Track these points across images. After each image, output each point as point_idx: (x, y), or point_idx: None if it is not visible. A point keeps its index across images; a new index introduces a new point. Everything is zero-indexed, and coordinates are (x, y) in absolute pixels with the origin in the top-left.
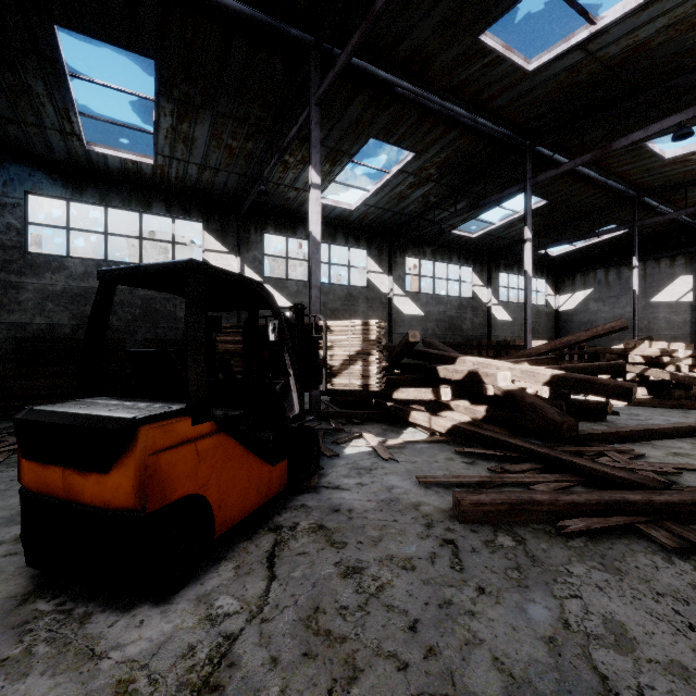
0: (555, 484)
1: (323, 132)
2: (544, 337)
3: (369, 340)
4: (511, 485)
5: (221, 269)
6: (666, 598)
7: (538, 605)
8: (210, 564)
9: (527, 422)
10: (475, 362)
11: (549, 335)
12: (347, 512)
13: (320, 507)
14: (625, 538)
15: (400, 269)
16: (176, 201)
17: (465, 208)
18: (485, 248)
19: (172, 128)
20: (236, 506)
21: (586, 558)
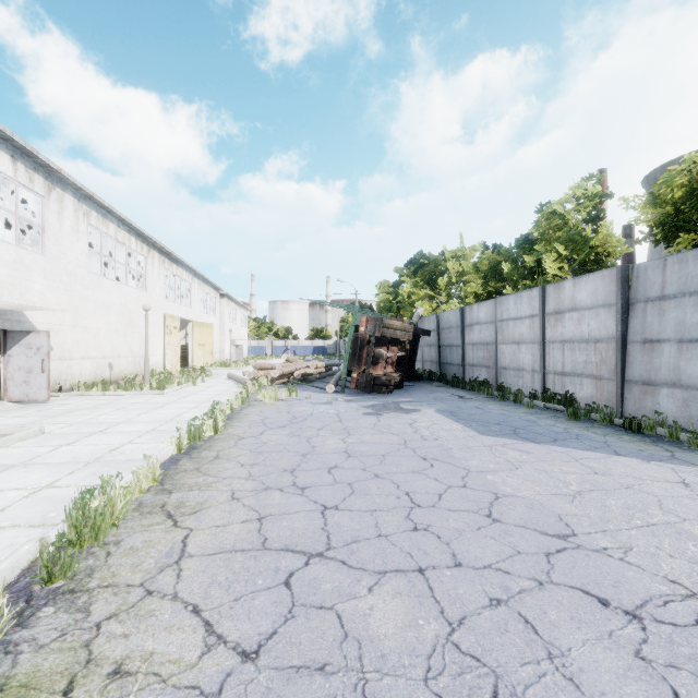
0: None
1: None
2: None
3: None
4: None
5: None
6: None
7: None
8: None
9: None
10: None
11: None
12: None
13: None
14: None
15: None
16: None
17: None
18: None
19: None
20: None
21: None
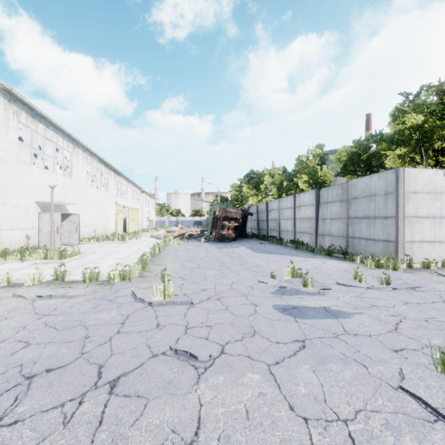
0: None
1: None
2: None
3: None
4: None
5: None
6: None
7: None
8: None
9: None
10: None
11: None
12: None
13: None
14: None
15: None
16: None
17: None
18: None
19: None
20: None
21: None
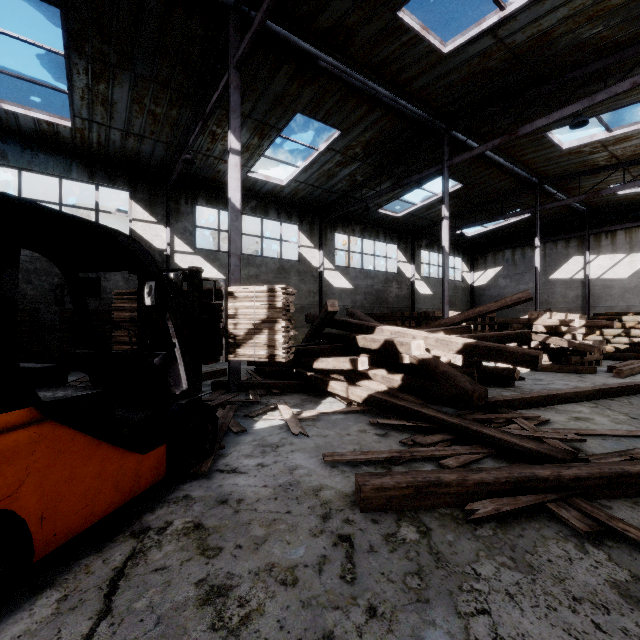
0: (465, 457)
1: (249, 103)
2: (460, 310)
3: (275, 308)
4: (421, 459)
5: (58, 211)
6: (583, 605)
7: (439, 630)
8: (26, 597)
9: (441, 391)
10: (393, 331)
11: (465, 308)
12: (235, 504)
13: (205, 498)
14: (536, 521)
15: (331, 244)
16: (100, 168)
17: (389, 187)
18: (409, 227)
19: (88, 88)
20: (76, 512)
21: (495, 551)
